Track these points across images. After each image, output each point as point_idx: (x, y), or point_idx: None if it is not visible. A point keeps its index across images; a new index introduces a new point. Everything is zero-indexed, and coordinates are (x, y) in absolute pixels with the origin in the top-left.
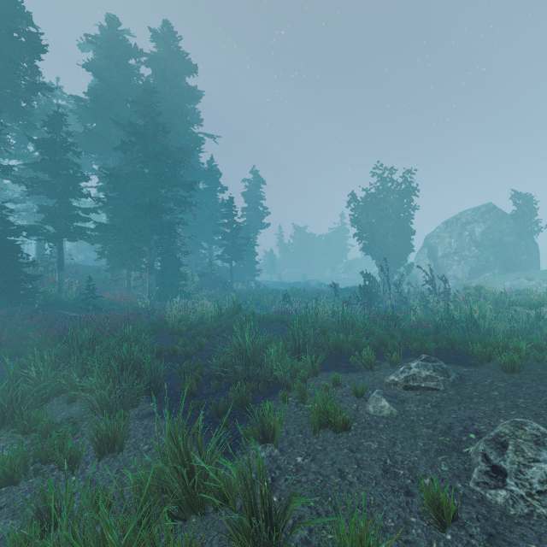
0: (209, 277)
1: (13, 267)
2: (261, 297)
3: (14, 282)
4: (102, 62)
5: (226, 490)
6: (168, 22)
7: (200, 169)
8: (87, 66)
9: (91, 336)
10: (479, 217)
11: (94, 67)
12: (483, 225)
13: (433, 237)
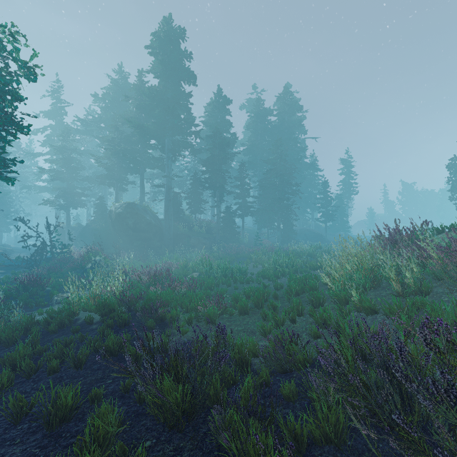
0: (311, 232)
1: (233, 228)
2: None
3: (234, 234)
4: (254, 124)
5: (299, 262)
6: (286, 87)
7: (305, 164)
8: (247, 127)
9: (267, 250)
10: None
11: (250, 127)
12: None
13: None
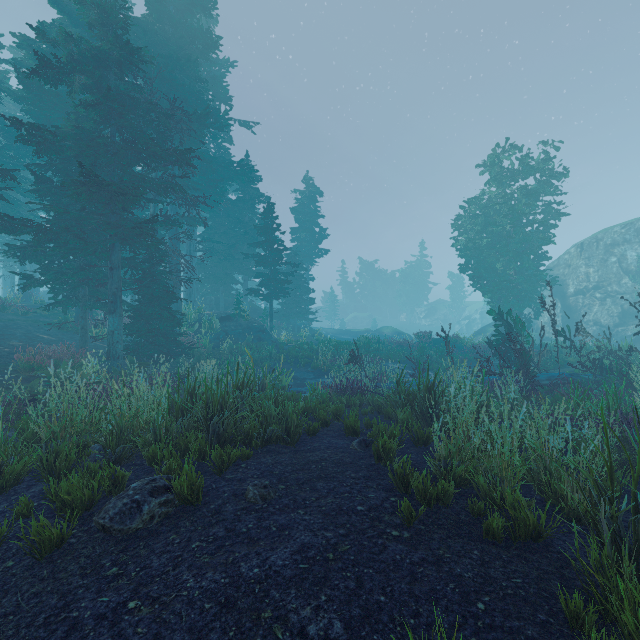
0: (237, 321)
1: None
2: (315, 353)
3: None
4: None
5: None
6: None
7: (226, 164)
8: None
9: None
10: (632, 236)
11: None
12: (639, 247)
13: (560, 266)
